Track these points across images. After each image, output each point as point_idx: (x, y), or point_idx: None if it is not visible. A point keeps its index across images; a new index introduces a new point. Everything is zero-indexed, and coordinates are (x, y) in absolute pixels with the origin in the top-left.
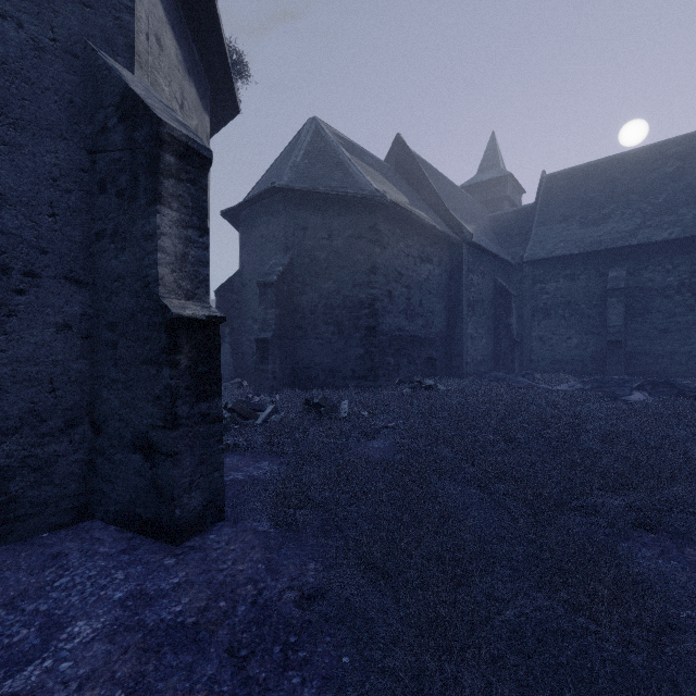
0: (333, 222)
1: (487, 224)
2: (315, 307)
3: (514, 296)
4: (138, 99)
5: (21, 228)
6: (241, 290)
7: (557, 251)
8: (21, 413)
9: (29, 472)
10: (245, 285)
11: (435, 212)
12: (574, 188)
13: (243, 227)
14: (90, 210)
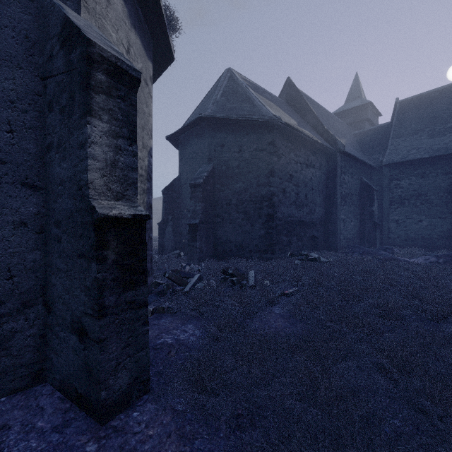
0: (242, 140)
1: (353, 139)
2: (230, 201)
3: (376, 190)
4: (73, 25)
5: None
6: (180, 190)
7: (410, 156)
8: None
9: None
10: (182, 186)
11: (316, 131)
12: (423, 109)
13: (180, 147)
14: (43, 127)
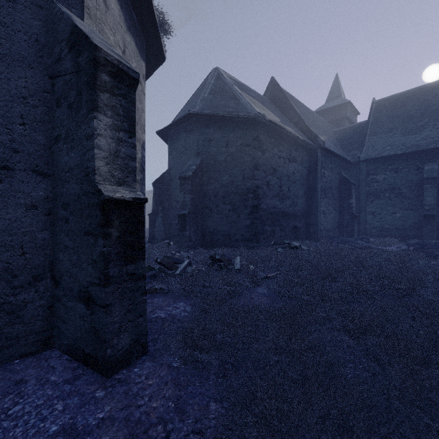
0: (229, 135)
1: (333, 136)
2: (217, 192)
3: (354, 184)
4: (81, 32)
5: None
6: (169, 182)
7: (385, 152)
8: None
9: (5, 315)
10: (171, 179)
11: (298, 128)
12: (397, 108)
13: (170, 141)
14: (51, 121)
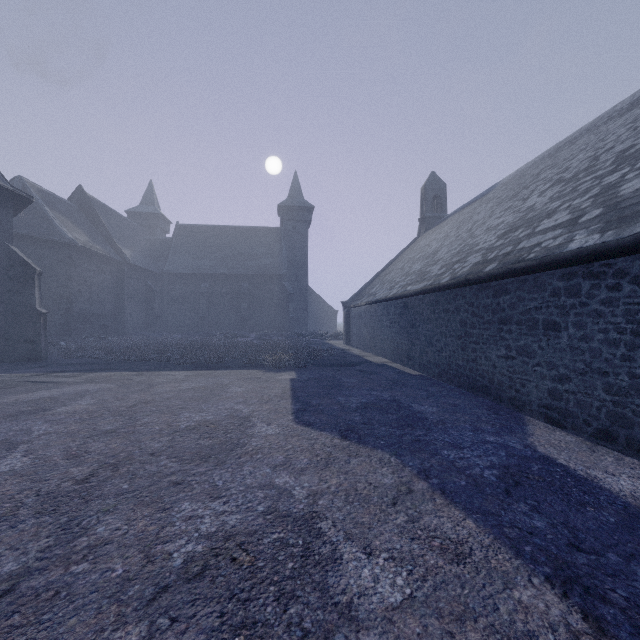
0: (43, 251)
1: (145, 244)
2: None
3: (157, 292)
4: (29, 263)
5: None
6: None
7: (180, 270)
8: None
9: None
10: None
11: (107, 242)
12: (192, 237)
13: None
14: (5, 284)
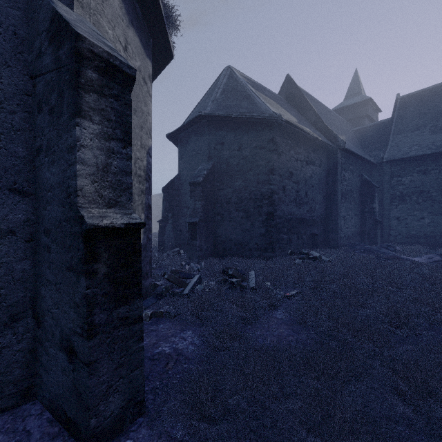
0: (242, 138)
1: (353, 135)
2: (230, 199)
3: (377, 187)
4: (61, 18)
5: None
6: (179, 188)
7: (411, 153)
8: None
9: None
10: (182, 184)
11: (316, 128)
12: (425, 104)
13: (180, 145)
14: (33, 129)
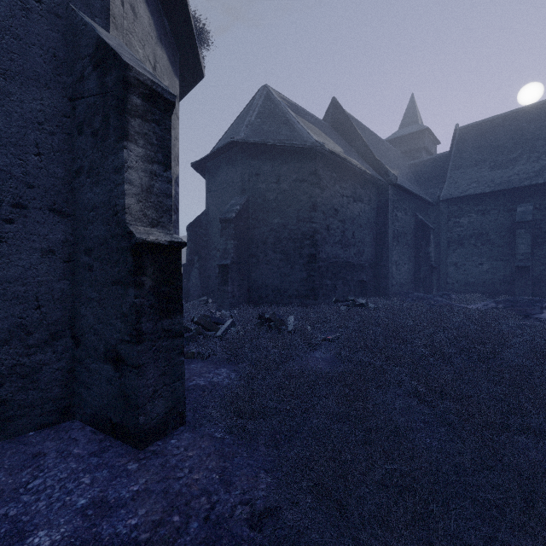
0: (281, 169)
1: (408, 170)
2: (266, 238)
3: (432, 229)
4: (108, 47)
5: (10, 166)
6: (207, 226)
7: (470, 191)
8: (10, 327)
9: (18, 378)
10: (210, 222)
11: (365, 160)
12: (485, 137)
13: (208, 176)
14: (71, 150)
